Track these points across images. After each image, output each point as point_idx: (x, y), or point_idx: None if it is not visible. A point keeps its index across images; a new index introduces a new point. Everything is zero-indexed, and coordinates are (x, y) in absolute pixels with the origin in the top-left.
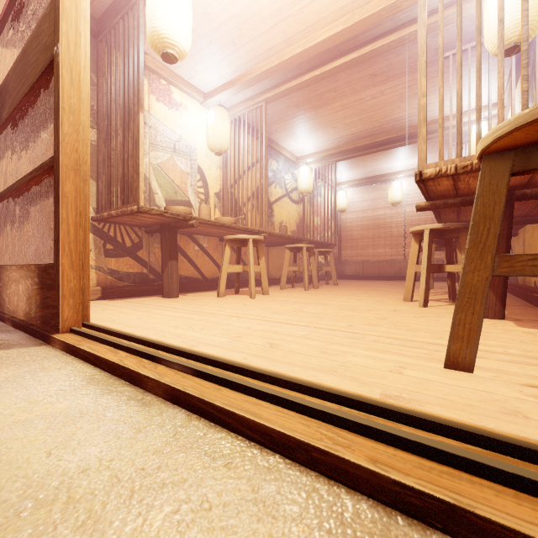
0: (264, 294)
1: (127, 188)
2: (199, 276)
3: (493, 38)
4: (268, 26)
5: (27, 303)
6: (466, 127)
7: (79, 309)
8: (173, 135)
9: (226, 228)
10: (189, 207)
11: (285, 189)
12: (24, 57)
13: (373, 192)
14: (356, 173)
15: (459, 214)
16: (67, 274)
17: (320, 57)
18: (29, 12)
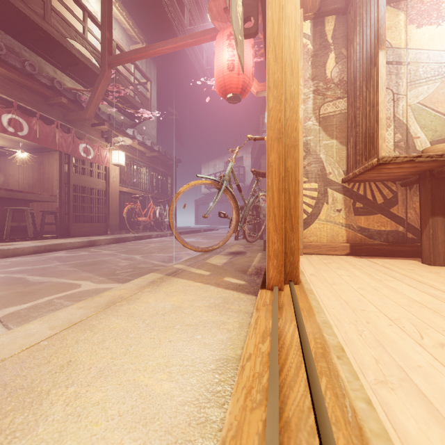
0: None
1: (369, 142)
2: None
3: None
4: None
5: None
6: None
7: (281, 270)
8: (444, 56)
9: None
10: None
11: None
12: None
13: None
14: None
15: None
16: (272, 236)
17: None
18: None
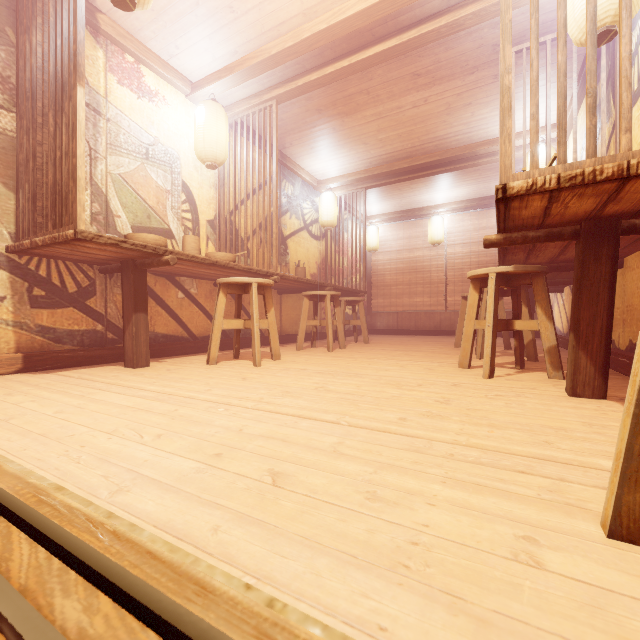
0: (274, 359)
1: (60, 203)
2: (185, 334)
3: (580, 18)
4: None
5: None
6: (520, 152)
7: None
8: (145, 136)
9: (221, 267)
10: (169, 238)
11: (303, 221)
12: None
13: (409, 229)
14: (389, 205)
15: (529, 255)
16: None
17: (349, 42)
18: None
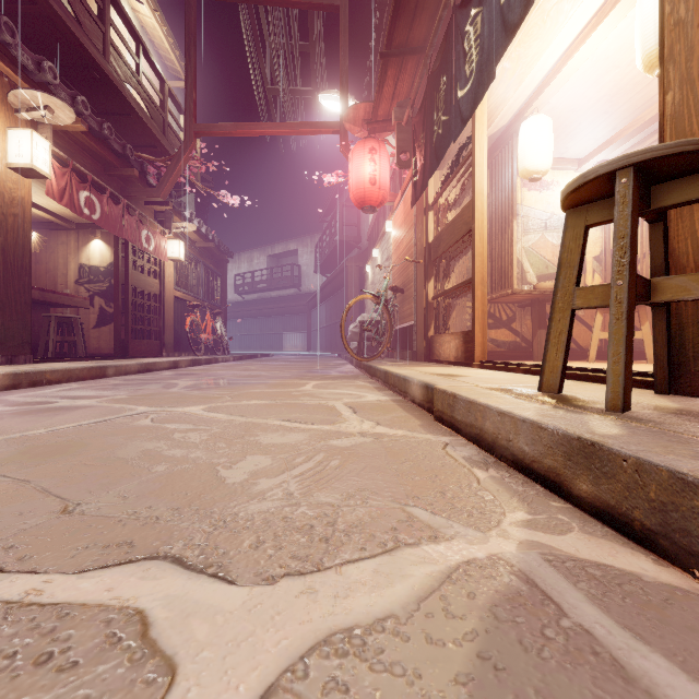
0: (648, 363)
1: (504, 277)
2: (573, 346)
3: None
4: (644, 84)
5: (455, 352)
6: None
7: (483, 352)
8: (544, 215)
9: None
10: None
11: None
12: (453, 224)
13: None
14: None
15: None
16: (478, 335)
17: None
18: (451, 191)
